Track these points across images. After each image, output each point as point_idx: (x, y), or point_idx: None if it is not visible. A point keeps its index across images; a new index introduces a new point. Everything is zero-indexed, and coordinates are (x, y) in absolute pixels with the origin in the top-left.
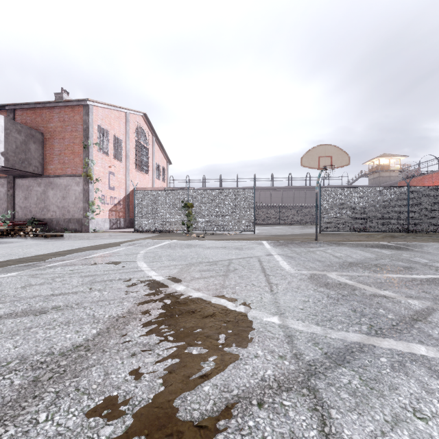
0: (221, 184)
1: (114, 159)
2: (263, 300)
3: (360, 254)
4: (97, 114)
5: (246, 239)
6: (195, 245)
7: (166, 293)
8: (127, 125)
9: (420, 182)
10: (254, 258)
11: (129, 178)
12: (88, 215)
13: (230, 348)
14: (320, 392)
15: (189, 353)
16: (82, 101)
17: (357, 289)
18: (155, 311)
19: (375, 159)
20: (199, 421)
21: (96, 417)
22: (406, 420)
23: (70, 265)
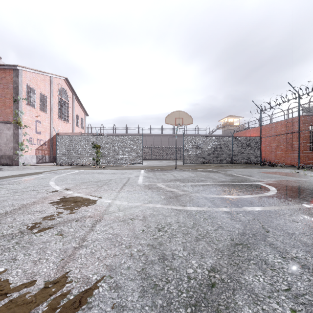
0: (127, 131)
1: (40, 111)
2: (111, 195)
3: (189, 175)
4: (26, 76)
5: (134, 168)
6: (95, 172)
7: (60, 195)
8: (52, 85)
9: (244, 133)
10: (126, 178)
11: (53, 125)
12: (17, 153)
13: (78, 210)
14: (104, 217)
15: (57, 212)
16: (13, 66)
17: (163, 189)
18: (49, 201)
19: (225, 118)
20: (50, 225)
21: (7, 227)
22: (126, 220)
23: (0, 184)
